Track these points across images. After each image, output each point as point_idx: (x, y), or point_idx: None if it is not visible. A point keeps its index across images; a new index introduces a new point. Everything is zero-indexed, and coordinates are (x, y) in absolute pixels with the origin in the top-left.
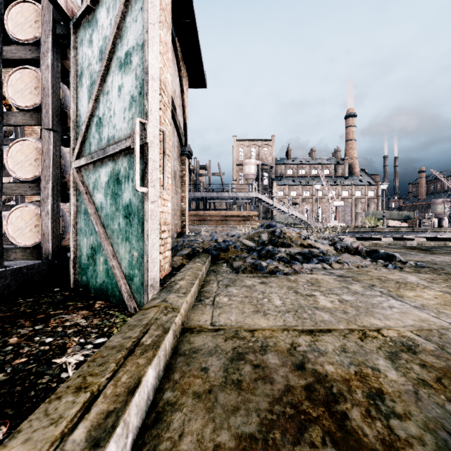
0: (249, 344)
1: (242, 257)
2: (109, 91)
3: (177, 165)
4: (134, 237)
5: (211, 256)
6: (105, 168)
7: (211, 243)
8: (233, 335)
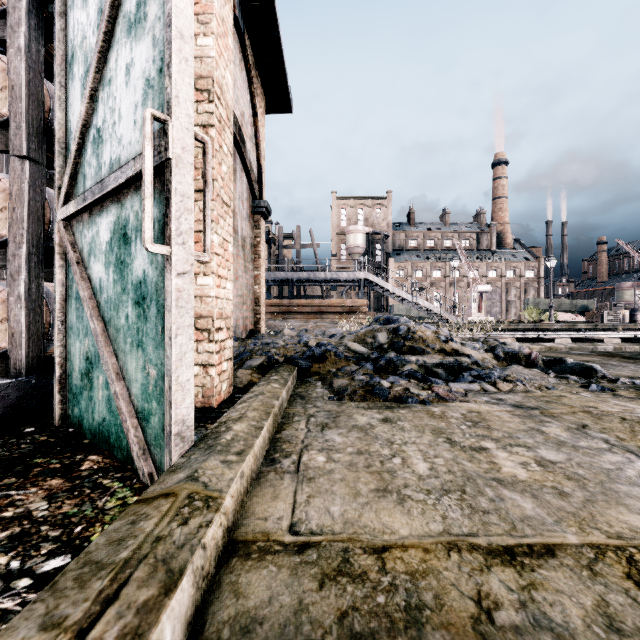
0: (376, 601)
1: (348, 371)
2: (112, 79)
3: (248, 228)
4: (150, 340)
5: (298, 370)
6: (106, 217)
7: (298, 348)
8: (338, 564)
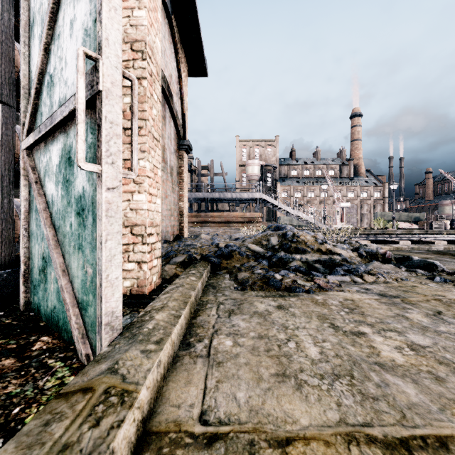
0: None
1: (249, 266)
2: (60, 33)
3: (175, 160)
4: (88, 244)
5: (211, 265)
6: (56, 145)
7: (211, 248)
8: None
